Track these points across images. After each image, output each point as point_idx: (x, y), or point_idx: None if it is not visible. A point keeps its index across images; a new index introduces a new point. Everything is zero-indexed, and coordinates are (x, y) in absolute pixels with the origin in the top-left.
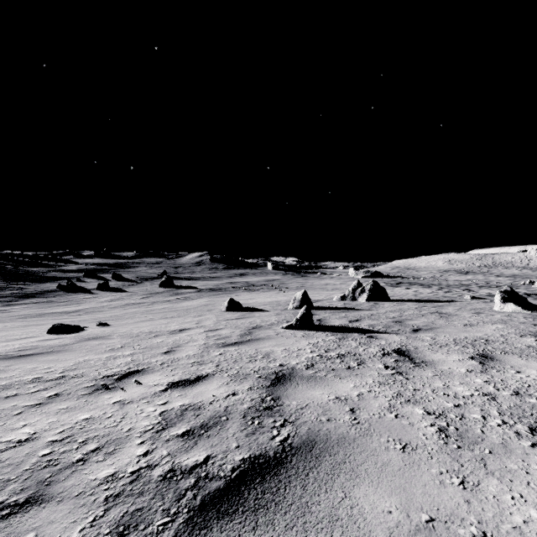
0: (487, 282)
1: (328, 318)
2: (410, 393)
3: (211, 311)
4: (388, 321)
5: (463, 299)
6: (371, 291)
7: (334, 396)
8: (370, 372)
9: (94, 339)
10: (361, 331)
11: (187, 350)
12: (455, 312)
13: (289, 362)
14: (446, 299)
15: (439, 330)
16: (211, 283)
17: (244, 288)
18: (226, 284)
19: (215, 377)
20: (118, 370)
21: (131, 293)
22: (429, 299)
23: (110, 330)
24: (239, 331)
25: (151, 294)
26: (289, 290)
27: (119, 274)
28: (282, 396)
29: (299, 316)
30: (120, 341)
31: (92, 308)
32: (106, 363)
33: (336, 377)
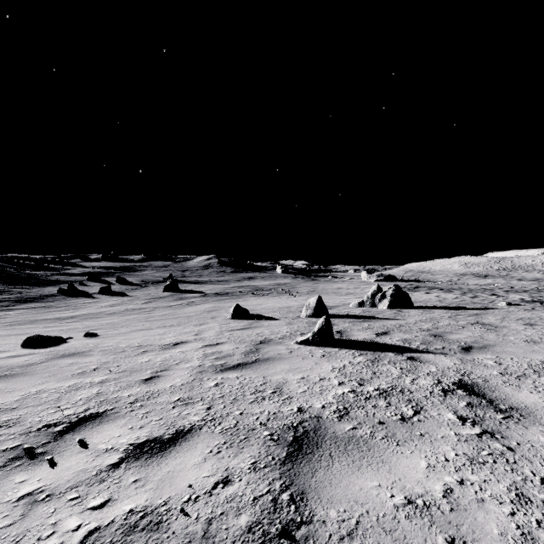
0: (510, 286)
1: (349, 329)
2: (541, 493)
3: (214, 319)
4: (424, 335)
5: (498, 306)
6: (393, 297)
7: (402, 495)
8: (440, 429)
9: (69, 356)
10: (395, 350)
11: (175, 376)
12: (500, 323)
13: (312, 405)
14: (478, 305)
15: (497, 349)
16: (218, 287)
17: (252, 292)
18: (234, 288)
19: (201, 435)
20: (70, 413)
21: (133, 297)
22: (458, 305)
23: (95, 342)
24: (244, 346)
25: (154, 298)
26: (299, 295)
27: (123, 278)
28: (308, 491)
29: (317, 329)
30: (98, 360)
31: (89, 314)
32: (62, 398)
33: (390, 442)
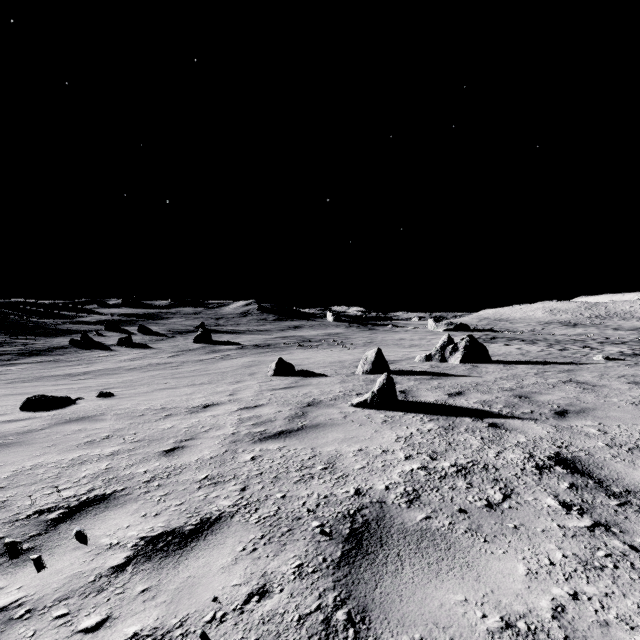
0: (605, 337)
1: (415, 389)
2: None
3: (253, 376)
4: (506, 396)
5: (594, 361)
6: (466, 349)
7: (497, 615)
8: (539, 520)
9: (77, 421)
10: (473, 414)
11: (203, 447)
12: (599, 381)
13: (373, 485)
14: (569, 360)
15: (598, 413)
16: (258, 337)
17: (298, 344)
18: (277, 338)
19: (232, 526)
20: (70, 494)
21: (158, 350)
22: (544, 359)
23: (109, 404)
24: (288, 409)
25: (182, 351)
26: (354, 347)
27: (146, 327)
28: (371, 607)
29: (377, 389)
30: (111, 426)
31: (105, 369)
32: (62, 475)
33: (475, 537)
